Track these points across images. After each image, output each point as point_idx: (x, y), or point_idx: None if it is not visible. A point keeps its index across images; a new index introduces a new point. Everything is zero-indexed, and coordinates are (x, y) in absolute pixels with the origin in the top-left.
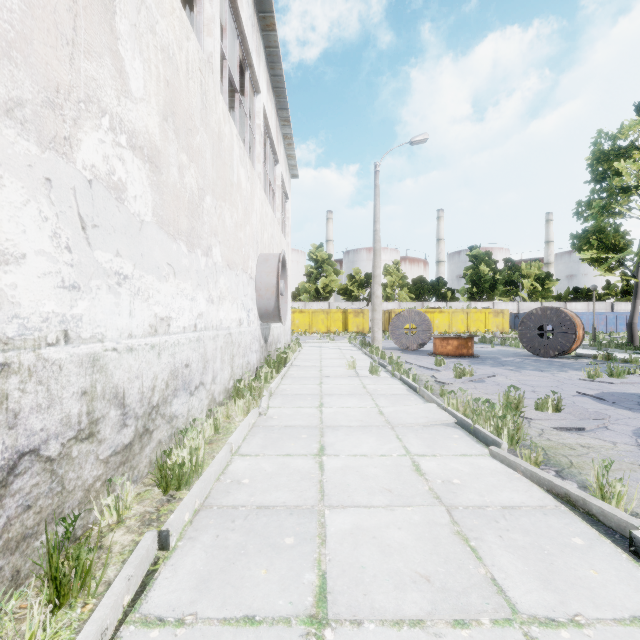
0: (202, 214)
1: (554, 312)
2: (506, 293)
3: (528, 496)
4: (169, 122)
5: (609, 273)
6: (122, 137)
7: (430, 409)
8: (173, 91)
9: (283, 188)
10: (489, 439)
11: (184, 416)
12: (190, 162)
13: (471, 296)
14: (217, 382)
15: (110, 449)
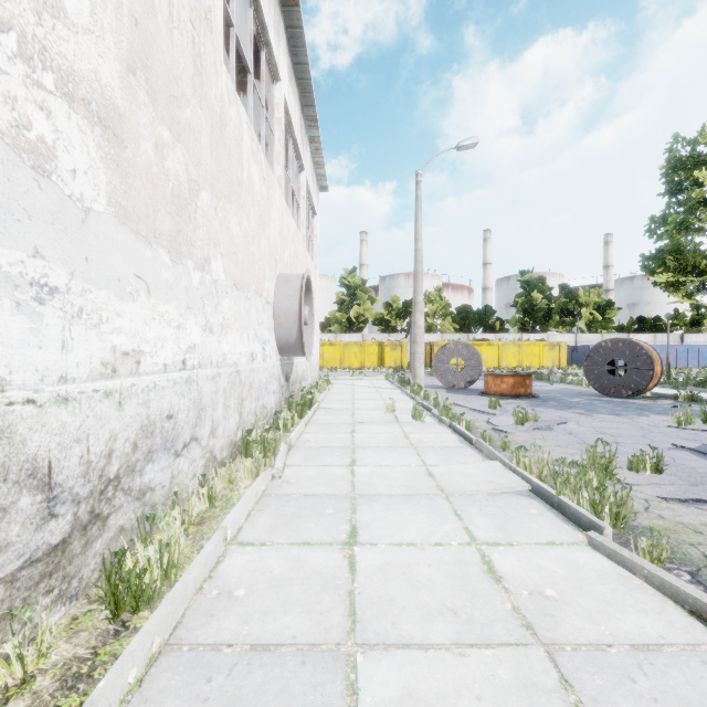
0: (195, 214)
1: (627, 345)
2: (562, 323)
3: (665, 623)
4: (139, 77)
5: (688, 299)
6: (46, 75)
7: (493, 469)
8: (146, 36)
9: (310, 201)
10: (583, 519)
11: (165, 486)
12: (175, 141)
13: (523, 327)
14: (218, 435)
15: (20, 558)
